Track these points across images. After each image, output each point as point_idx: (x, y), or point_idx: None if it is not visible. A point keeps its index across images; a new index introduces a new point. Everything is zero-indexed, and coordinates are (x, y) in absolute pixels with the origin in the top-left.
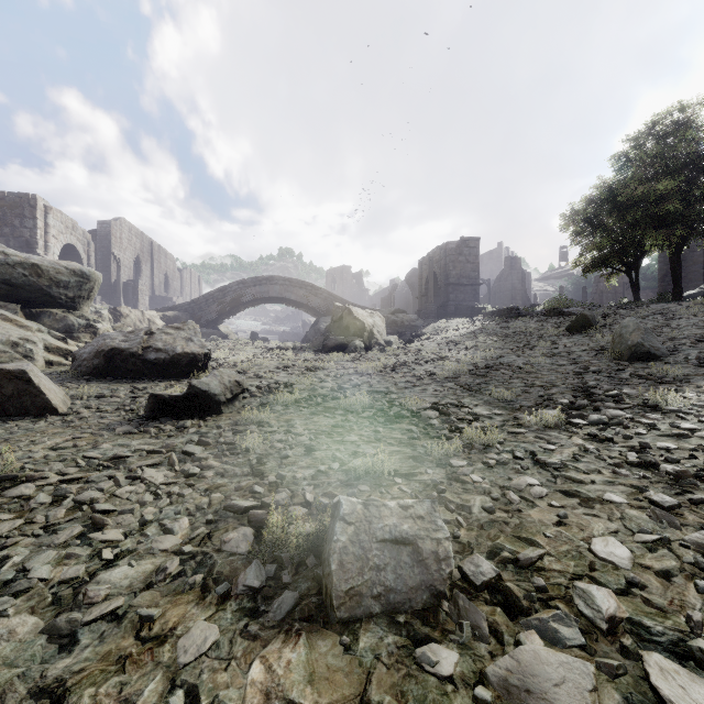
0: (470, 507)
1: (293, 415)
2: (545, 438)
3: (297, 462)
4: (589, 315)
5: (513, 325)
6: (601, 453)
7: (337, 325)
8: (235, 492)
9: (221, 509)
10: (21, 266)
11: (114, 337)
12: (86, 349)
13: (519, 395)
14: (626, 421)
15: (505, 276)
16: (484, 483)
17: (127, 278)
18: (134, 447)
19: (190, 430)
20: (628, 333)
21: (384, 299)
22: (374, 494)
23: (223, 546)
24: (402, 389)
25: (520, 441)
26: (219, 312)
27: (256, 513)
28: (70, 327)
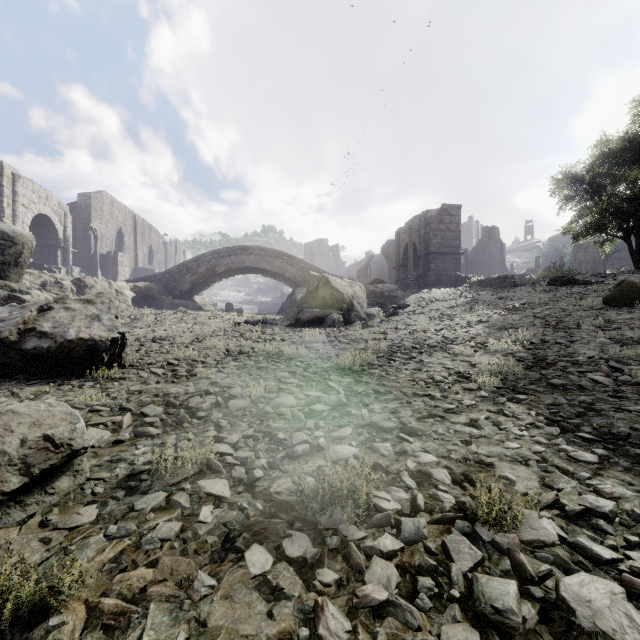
0: None
1: (166, 552)
2: None
3: None
4: (638, 282)
5: (514, 295)
6: None
7: (312, 295)
8: None
9: None
10: None
11: None
12: None
13: None
14: None
15: (483, 246)
16: None
17: (108, 250)
18: None
19: None
20: None
21: (360, 270)
22: None
23: None
24: (427, 422)
25: None
26: (193, 283)
27: None
28: None
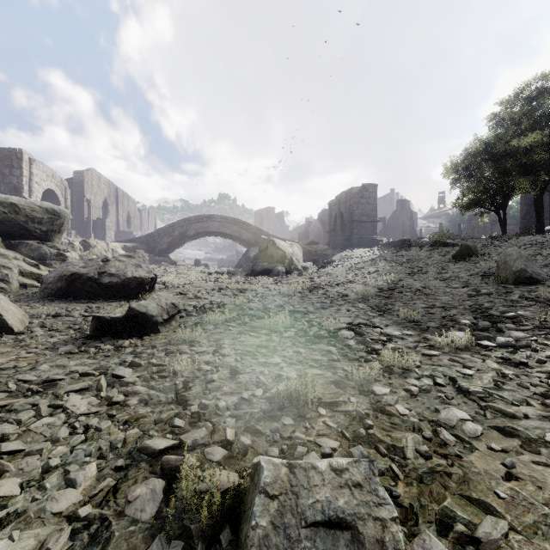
0: (402, 449)
1: (222, 334)
2: (459, 361)
3: (222, 387)
4: (471, 245)
5: (406, 253)
6: (521, 380)
7: (263, 253)
8: (155, 425)
9: (136, 449)
10: (1, 205)
11: (76, 263)
12: (52, 274)
13: (424, 315)
14: (534, 344)
15: (397, 215)
16: (411, 416)
17: (97, 217)
18: (69, 368)
19: (127, 350)
20: (512, 261)
21: (301, 233)
22: (298, 429)
23: (127, 507)
24: (318, 309)
25: (436, 364)
26: (169, 244)
27: (170, 459)
28: (44, 255)
